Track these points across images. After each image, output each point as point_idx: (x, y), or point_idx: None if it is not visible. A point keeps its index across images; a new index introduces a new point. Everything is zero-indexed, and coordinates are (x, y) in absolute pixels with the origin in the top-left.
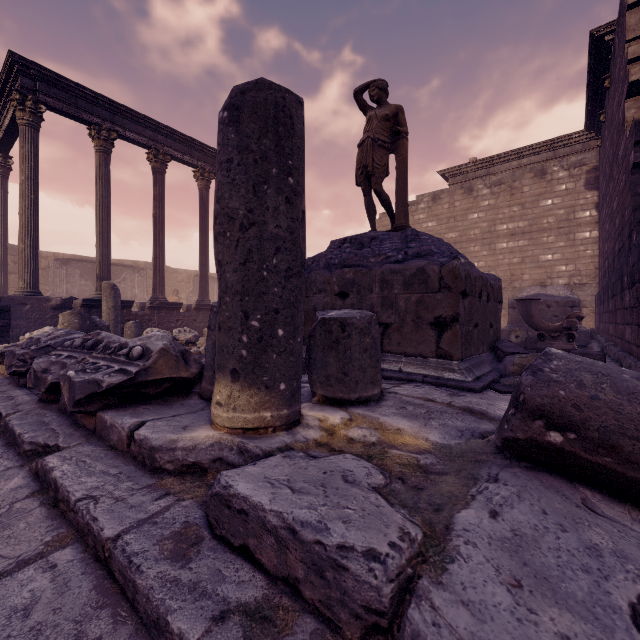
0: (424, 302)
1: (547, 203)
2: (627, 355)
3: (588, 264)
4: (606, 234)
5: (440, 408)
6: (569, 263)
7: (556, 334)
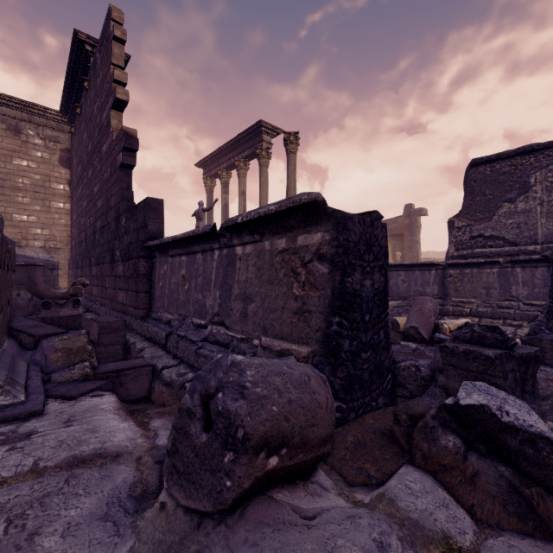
0: None
1: (23, 163)
2: (123, 314)
3: (63, 231)
4: (83, 210)
5: (31, 493)
6: (45, 227)
7: (64, 301)
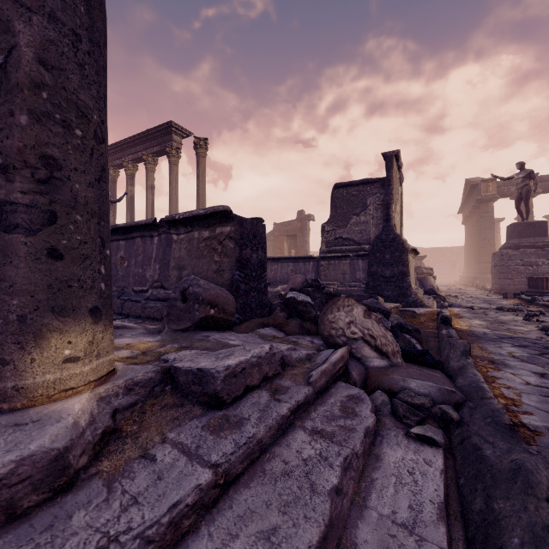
0: None
1: None
2: None
3: None
4: None
5: None
6: None
7: None
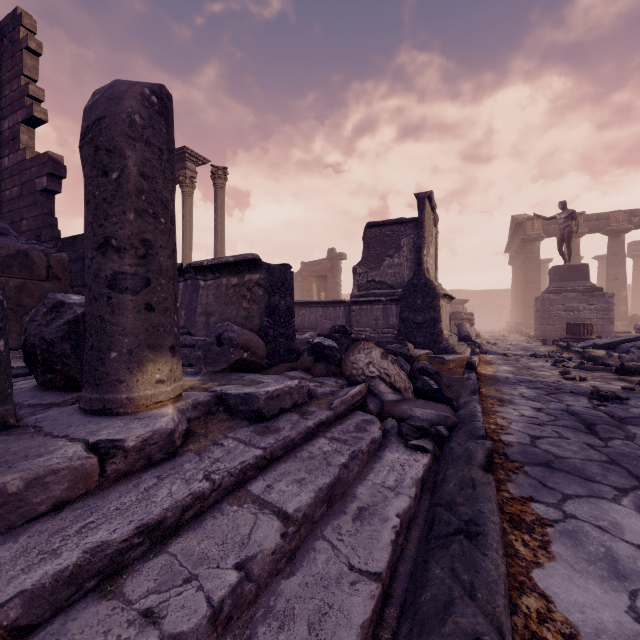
0: (29, 289)
1: None
2: None
3: None
4: None
5: None
6: None
7: None
